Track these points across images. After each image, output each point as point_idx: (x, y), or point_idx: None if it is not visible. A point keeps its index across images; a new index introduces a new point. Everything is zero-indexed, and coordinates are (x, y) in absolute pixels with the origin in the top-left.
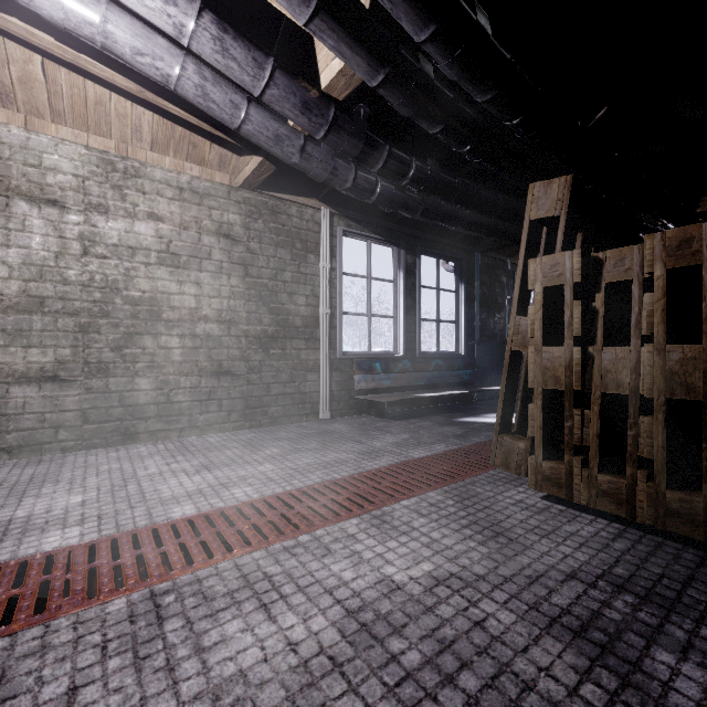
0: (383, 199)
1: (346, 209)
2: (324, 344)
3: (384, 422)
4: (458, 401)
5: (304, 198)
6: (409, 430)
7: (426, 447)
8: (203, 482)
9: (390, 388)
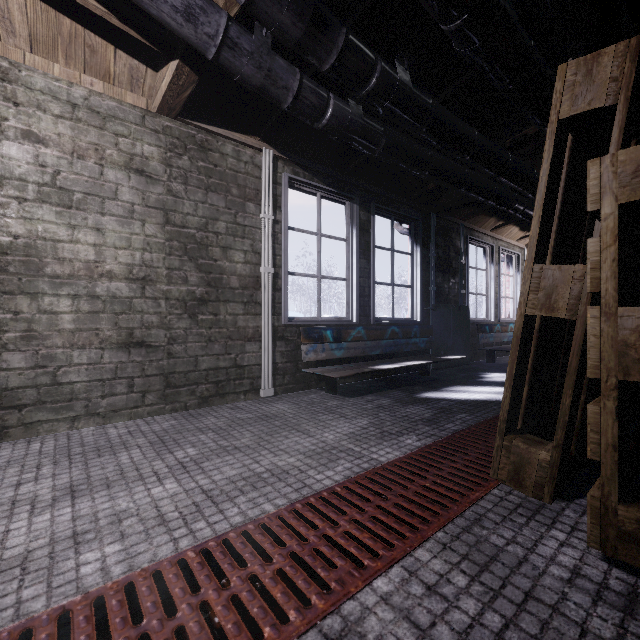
0: (337, 123)
1: (292, 153)
2: (266, 308)
3: (337, 400)
4: (414, 370)
5: (241, 134)
6: (367, 412)
7: (393, 442)
8: (46, 530)
9: (342, 358)
